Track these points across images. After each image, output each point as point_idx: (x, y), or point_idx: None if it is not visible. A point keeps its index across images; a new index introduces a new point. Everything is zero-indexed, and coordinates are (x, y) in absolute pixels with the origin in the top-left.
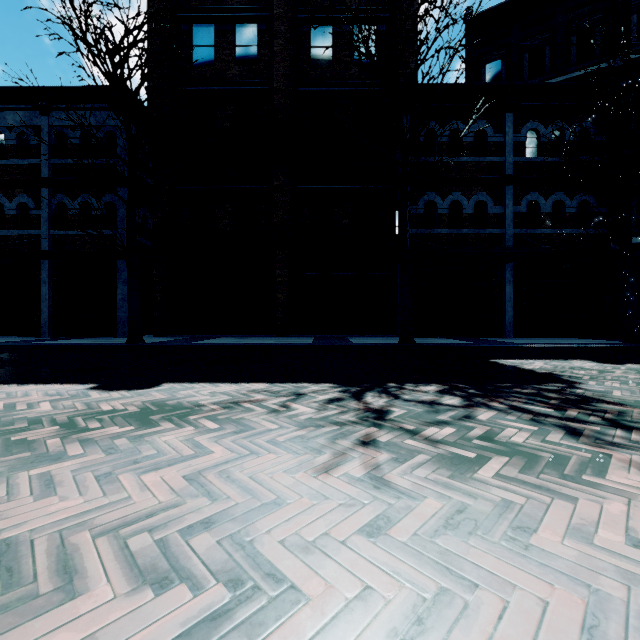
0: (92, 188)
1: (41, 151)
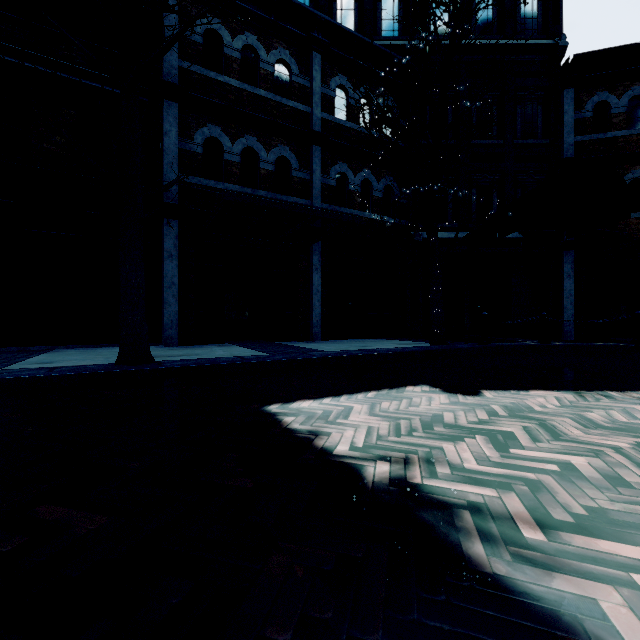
0: None
1: None
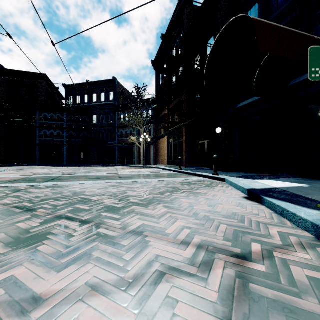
0: None
1: None
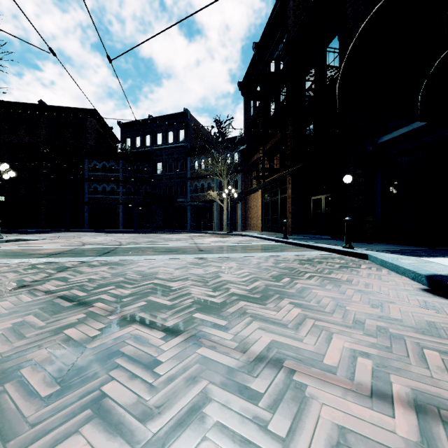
0: None
1: None
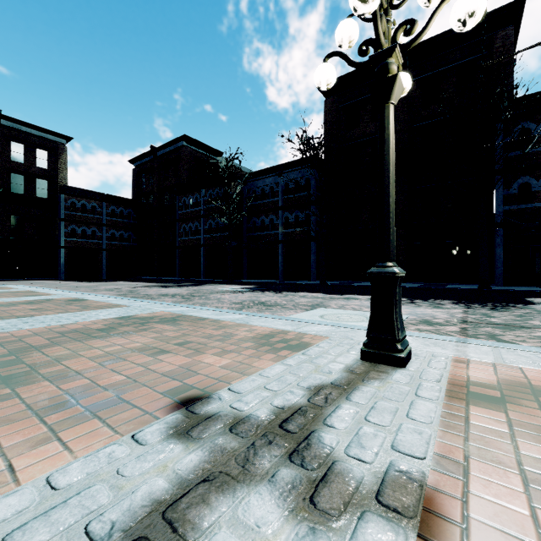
0: (299, 207)
1: (279, 194)
